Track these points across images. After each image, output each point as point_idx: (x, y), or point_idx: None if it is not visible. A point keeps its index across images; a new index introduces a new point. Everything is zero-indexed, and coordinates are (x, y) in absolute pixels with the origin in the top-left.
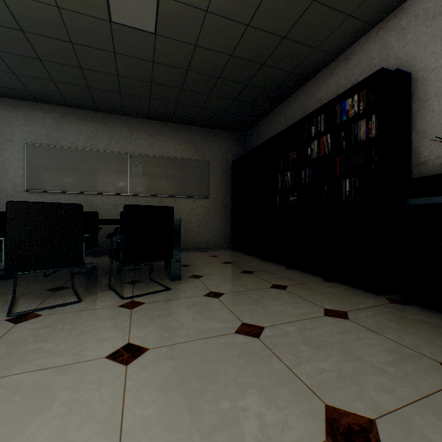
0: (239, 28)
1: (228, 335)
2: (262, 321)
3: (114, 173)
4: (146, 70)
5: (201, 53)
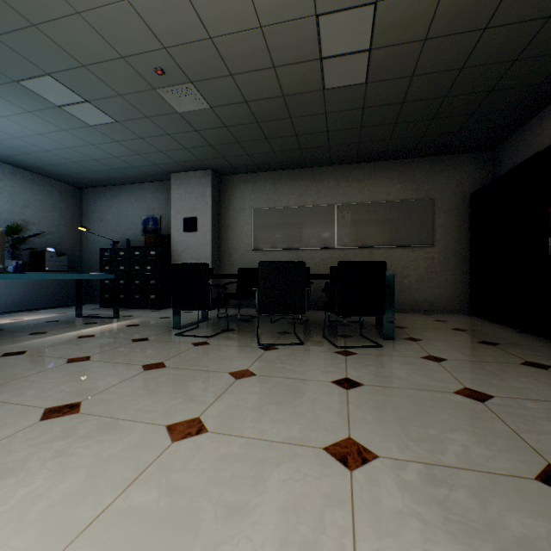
0: (472, 36)
1: (444, 392)
2: (493, 391)
3: (322, 226)
4: (355, 118)
5: (419, 81)
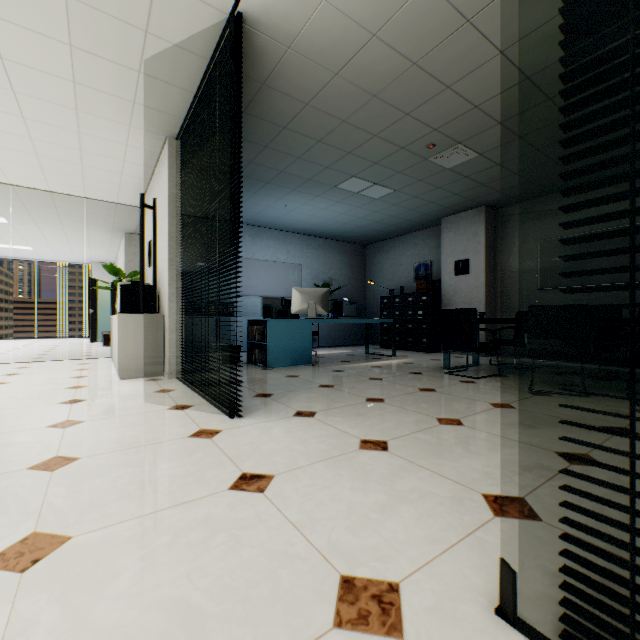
0: None
1: None
2: None
3: None
4: None
5: None
